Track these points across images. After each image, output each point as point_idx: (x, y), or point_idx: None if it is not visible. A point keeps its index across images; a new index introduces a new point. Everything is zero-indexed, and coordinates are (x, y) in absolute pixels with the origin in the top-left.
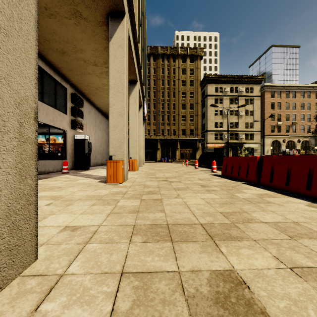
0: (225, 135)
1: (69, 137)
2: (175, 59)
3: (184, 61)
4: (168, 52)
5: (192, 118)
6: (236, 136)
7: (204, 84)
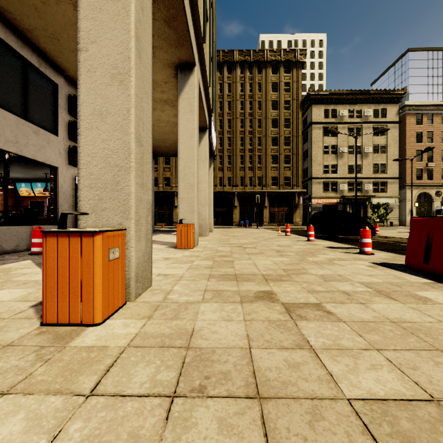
0: (341, 186)
1: (63, 180)
2: (261, 68)
3: (274, 72)
4: (250, 58)
5: (288, 159)
6: (357, 187)
7: (307, 107)
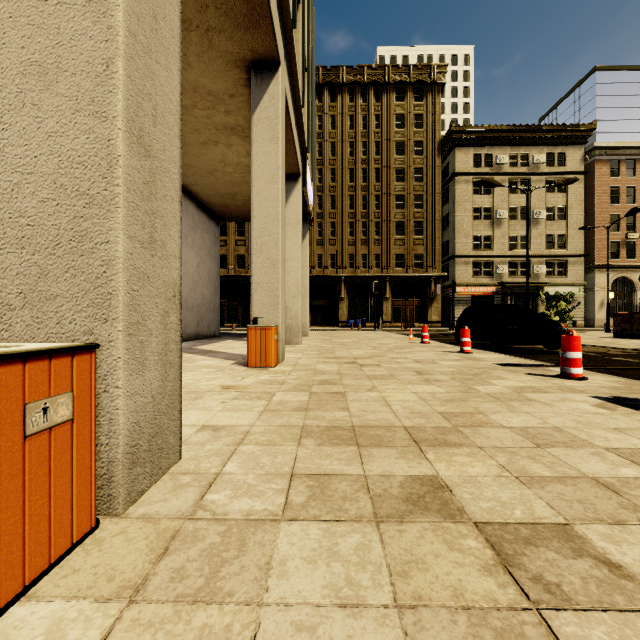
0: (498, 267)
1: None
2: (379, 93)
3: (400, 98)
4: (363, 78)
5: (421, 228)
6: (523, 269)
7: (448, 150)
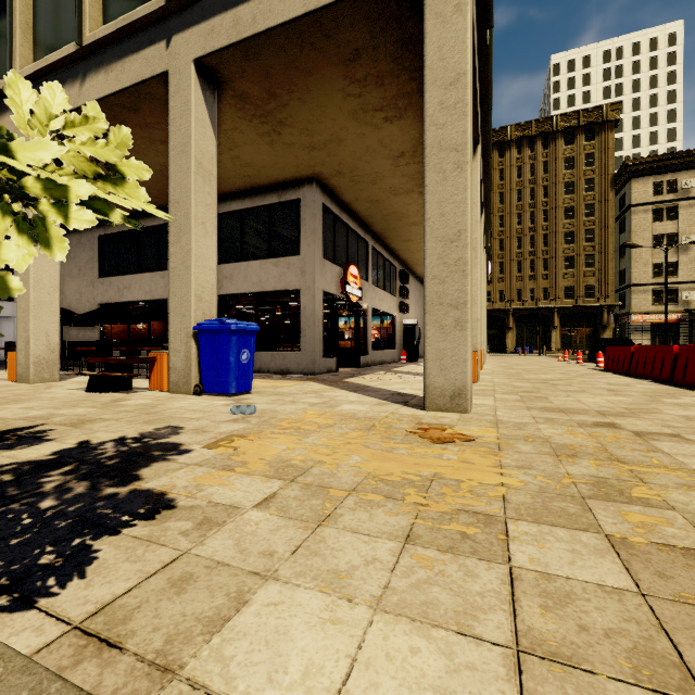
0: (684, 294)
1: (397, 323)
2: (547, 141)
3: (569, 142)
4: (531, 132)
5: (592, 261)
6: None
7: (624, 182)
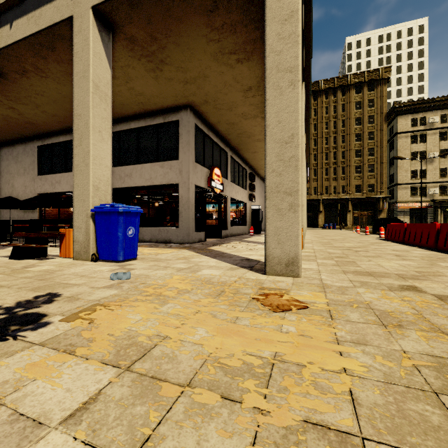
0: (430, 190)
1: (247, 208)
2: (344, 91)
3: (358, 91)
4: (334, 84)
5: (372, 168)
6: None
7: (393, 118)
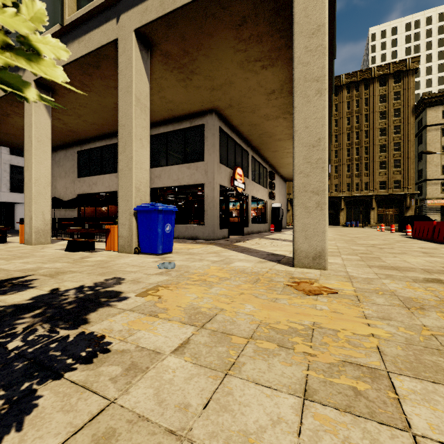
0: None
1: (268, 206)
2: (367, 84)
3: (382, 84)
4: (356, 78)
5: (398, 164)
6: None
7: (421, 110)
